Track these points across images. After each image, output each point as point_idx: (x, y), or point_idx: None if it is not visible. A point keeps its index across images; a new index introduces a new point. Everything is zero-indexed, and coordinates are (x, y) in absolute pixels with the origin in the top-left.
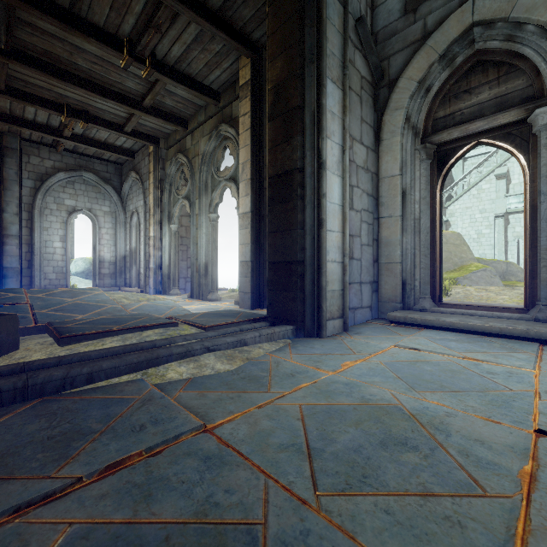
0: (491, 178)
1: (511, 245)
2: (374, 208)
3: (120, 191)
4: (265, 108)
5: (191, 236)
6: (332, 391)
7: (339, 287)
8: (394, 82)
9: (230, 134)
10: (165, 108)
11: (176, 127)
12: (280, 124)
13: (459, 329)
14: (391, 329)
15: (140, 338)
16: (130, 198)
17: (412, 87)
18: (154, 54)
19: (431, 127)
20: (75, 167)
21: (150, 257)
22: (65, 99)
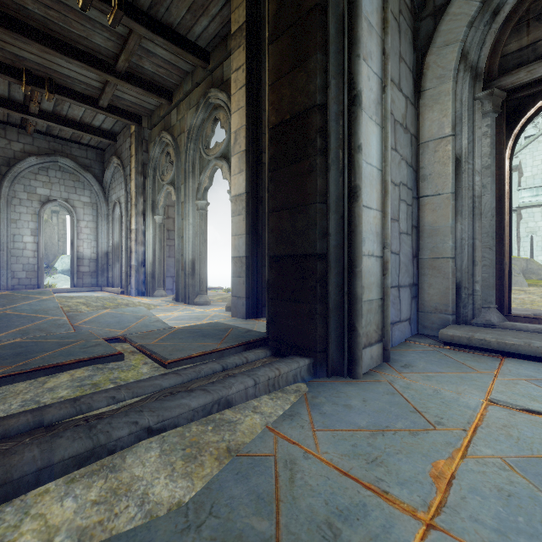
0: None
1: (524, 241)
2: (413, 183)
3: (102, 179)
4: (264, 60)
5: (176, 227)
6: None
7: (378, 295)
8: (442, 8)
9: (220, 101)
10: (144, 74)
11: (159, 100)
12: (288, 42)
13: None
14: (451, 357)
15: (32, 396)
16: (112, 187)
17: (472, 10)
18: None
19: (497, 67)
20: (49, 152)
21: (132, 253)
22: (23, 62)
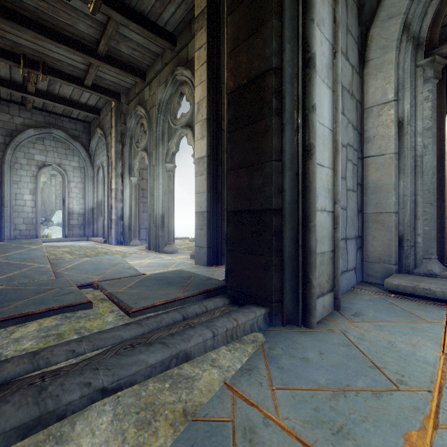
0: None
1: None
2: (358, 145)
3: (89, 147)
4: (223, 39)
5: (149, 187)
6: None
7: (329, 247)
8: None
9: (185, 77)
10: (121, 57)
11: (134, 78)
12: (245, 11)
13: None
14: (398, 305)
15: None
16: (97, 154)
17: None
18: None
19: (438, 36)
20: (45, 125)
21: (112, 209)
22: (20, 48)
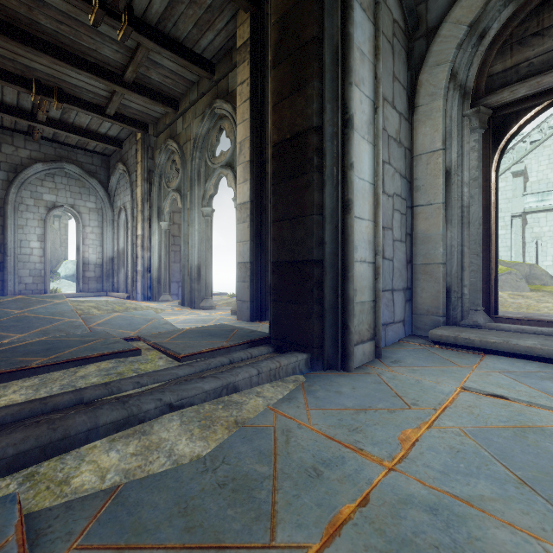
0: (507, 175)
1: (529, 247)
2: (408, 193)
3: (108, 185)
4: (267, 74)
5: (182, 234)
6: (412, 544)
7: (370, 297)
8: (434, 30)
9: (226, 111)
10: (151, 84)
11: (165, 108)
12: (288, 68)
13: (540, 357)
14: (438, 354)
15: (68, 382)
16: (118, 193)
17: (460, 33)
18: (131, 8)
19: (484, 86)
20: (55, 158)
21: (138, 259)
22: (33, 73)
